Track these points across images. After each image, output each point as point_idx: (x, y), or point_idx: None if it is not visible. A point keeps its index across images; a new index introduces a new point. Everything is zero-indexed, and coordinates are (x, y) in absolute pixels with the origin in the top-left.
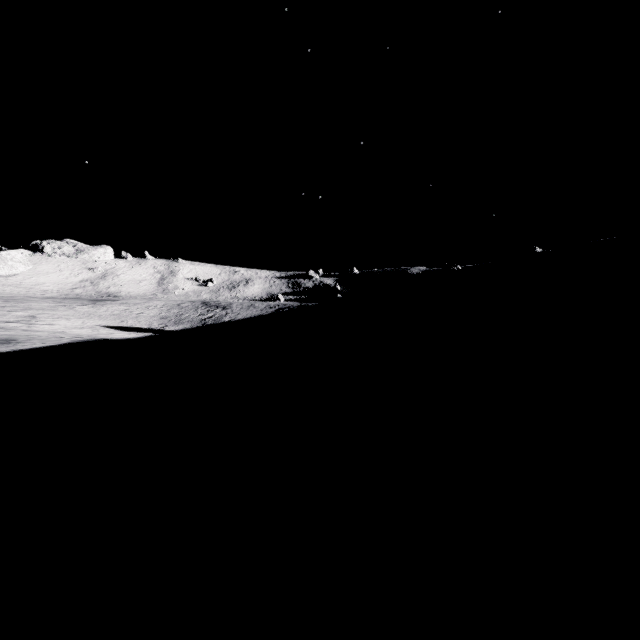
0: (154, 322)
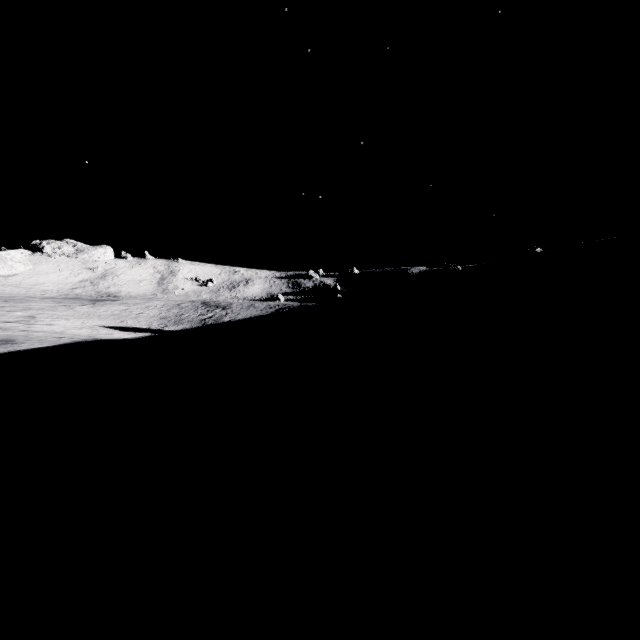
0: (154, 322)
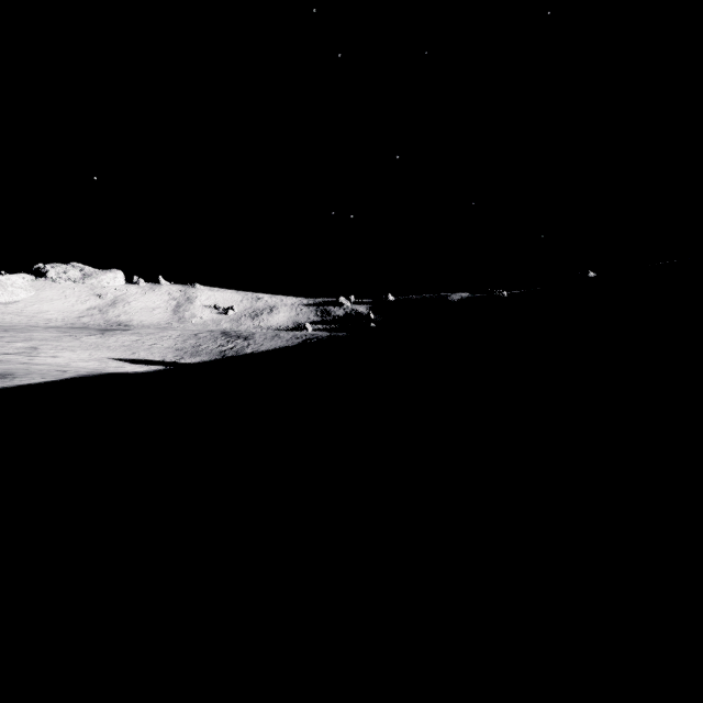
0: (168, 354)
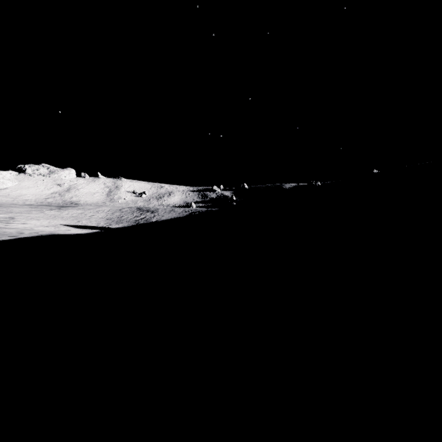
0: (101, 222)
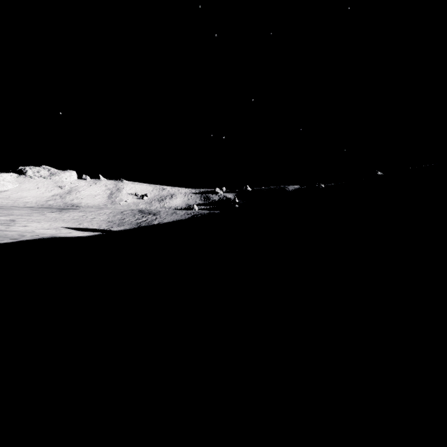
0: (103, 224)
